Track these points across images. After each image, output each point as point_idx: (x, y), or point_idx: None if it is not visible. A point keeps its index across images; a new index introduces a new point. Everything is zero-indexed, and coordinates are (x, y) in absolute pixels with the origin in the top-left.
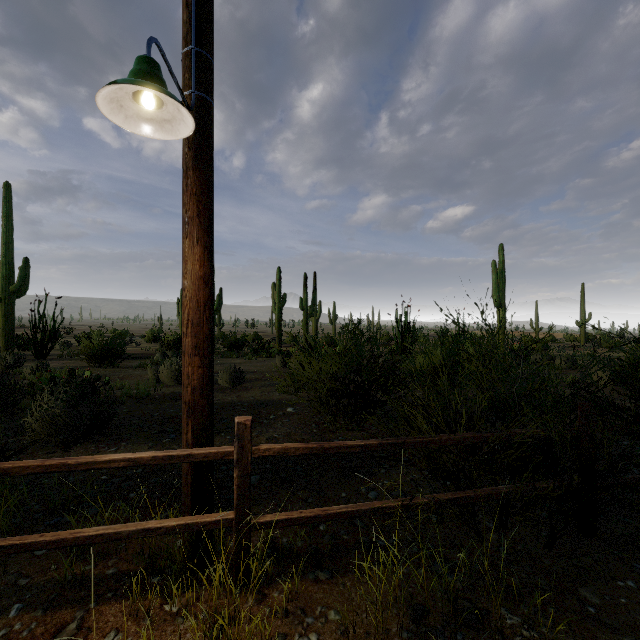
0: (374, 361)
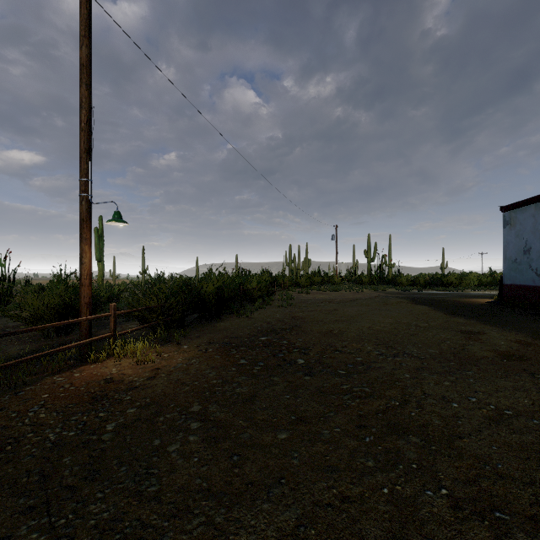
0: None
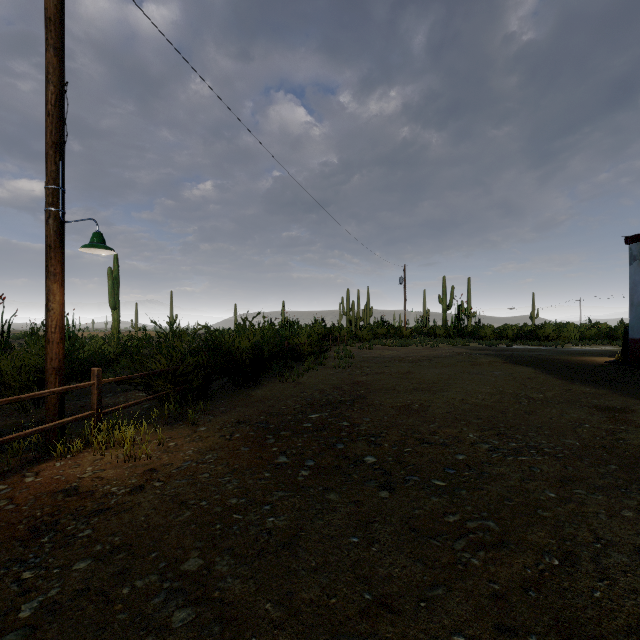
0: (72, 353)
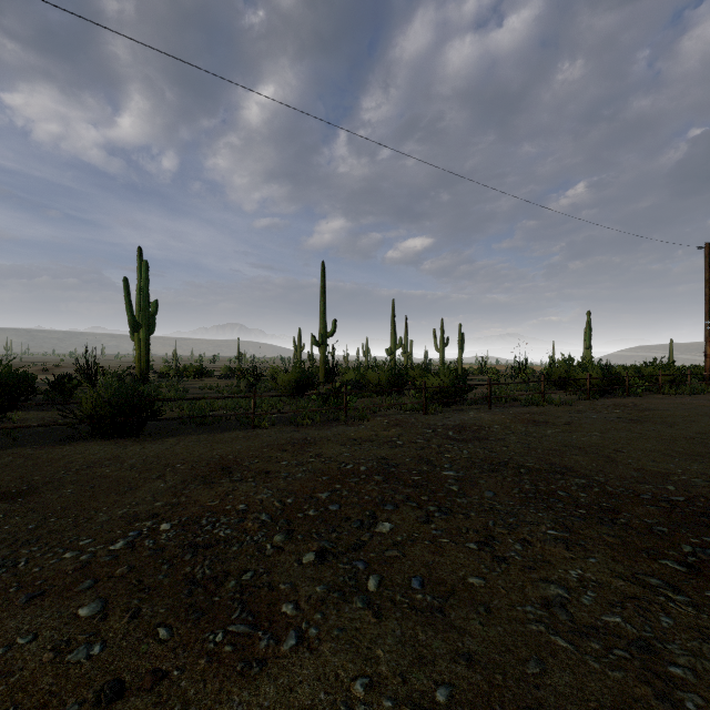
0: (668, 368)
